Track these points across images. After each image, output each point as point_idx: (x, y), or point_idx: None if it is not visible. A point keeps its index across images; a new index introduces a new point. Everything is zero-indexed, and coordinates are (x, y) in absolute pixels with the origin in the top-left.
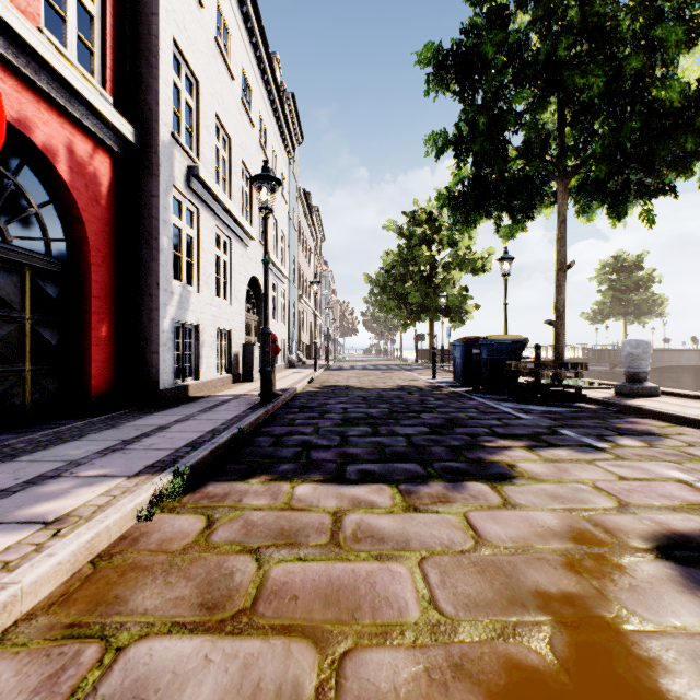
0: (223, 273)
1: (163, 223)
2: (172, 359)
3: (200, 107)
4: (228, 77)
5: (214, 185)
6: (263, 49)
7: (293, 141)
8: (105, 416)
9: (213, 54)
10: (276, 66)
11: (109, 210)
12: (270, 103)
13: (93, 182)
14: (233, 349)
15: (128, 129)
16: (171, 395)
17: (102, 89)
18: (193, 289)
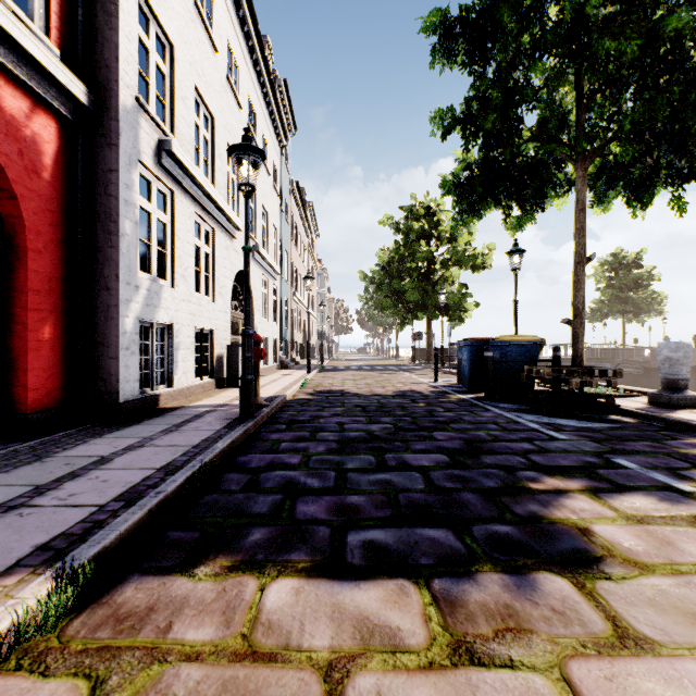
0: (205, 267)
1: (124, 203)
2: (137, 365)
3: (175, 75)
4: (210, 47)
5: (192, 164)
6: (251, 25)
7: (285, 130)
8: (40, 440)
9: (192, 17)
10: (267, 51)
11: (55, 185)
12: (260, 86)
13: (31, 148)
14: (216, 351)
15: (78, 88)
16: (135, 408)
17: (43, 35)
18: (165, 283)
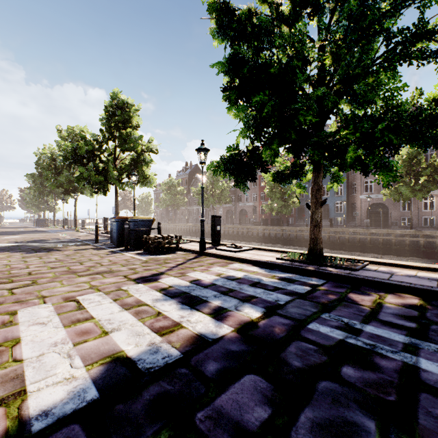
0: None
1: None
2: None
3: None
4: None
5: None
6: None
7: None
8: None
9: None
10: None
11: None
12: None
13: None
14: None
15: None
16: None
17: None
18: None
